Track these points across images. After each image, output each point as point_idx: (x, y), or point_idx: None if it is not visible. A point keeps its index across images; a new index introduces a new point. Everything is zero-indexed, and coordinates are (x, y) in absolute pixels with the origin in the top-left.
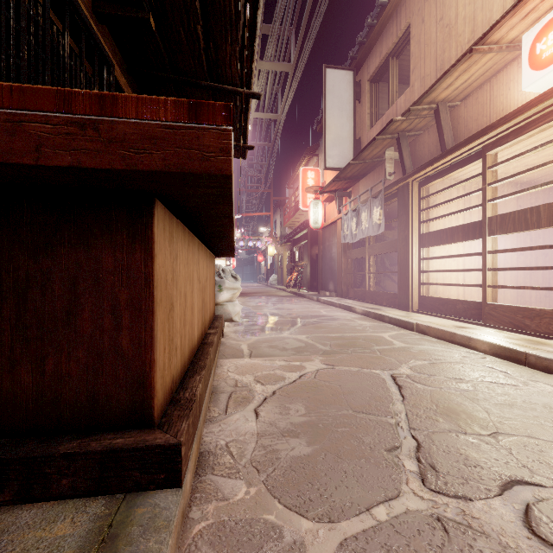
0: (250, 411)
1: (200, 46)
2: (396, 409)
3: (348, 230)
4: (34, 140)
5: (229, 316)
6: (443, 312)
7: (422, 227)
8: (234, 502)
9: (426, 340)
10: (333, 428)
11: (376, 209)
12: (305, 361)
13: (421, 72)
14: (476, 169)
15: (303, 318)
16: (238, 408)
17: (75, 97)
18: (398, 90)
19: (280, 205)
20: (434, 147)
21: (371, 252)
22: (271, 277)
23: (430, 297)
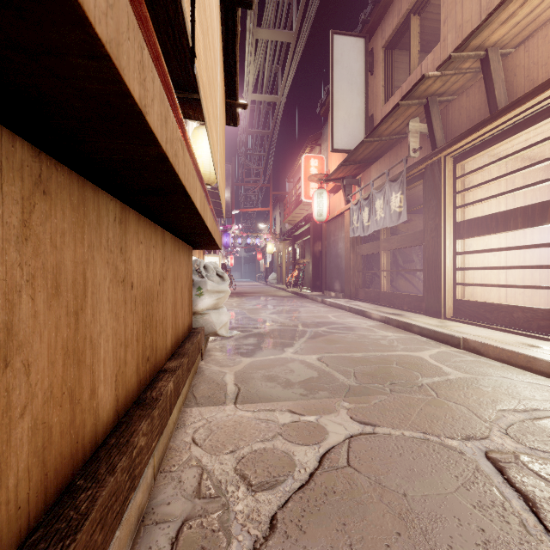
0: None
1: None
2: None
3: (358, 221)
4: None
5: (212, 329)
6: (492, 321)
7: (458, 214)
8: None
9: (486, 364)
10: None
11: (395, 195)
12: (323, 413)
13: (457, 19)
14: (529, 140)
15: (309, 326)
16: None
17: None
18: (417, 59)
19: (279, 200)
20: (475, 111)
21: (388, 247)
22: (270, 276)
23: (471, 301)
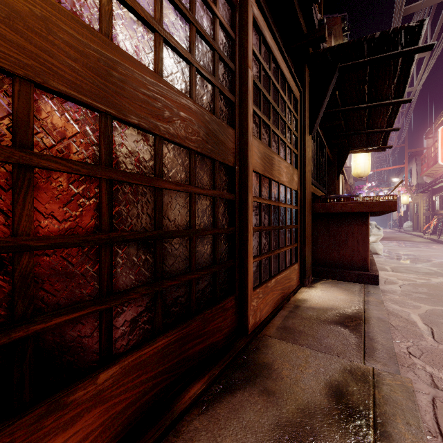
0: (396, 286)
1: (364, 122)
2: None
3: None
4: (350, 207)
5: (374, 251)
6: None
7: None
8: (394, 297)
9: None
10: (441, 295)
11: None
12: (432, 278)
13: None
14: None
15: (438, 259)
16: (390, 284)
17: (358, 198)
18: None
19: (415, 155)
20: None
21: None
22: (405, 224)
23: None
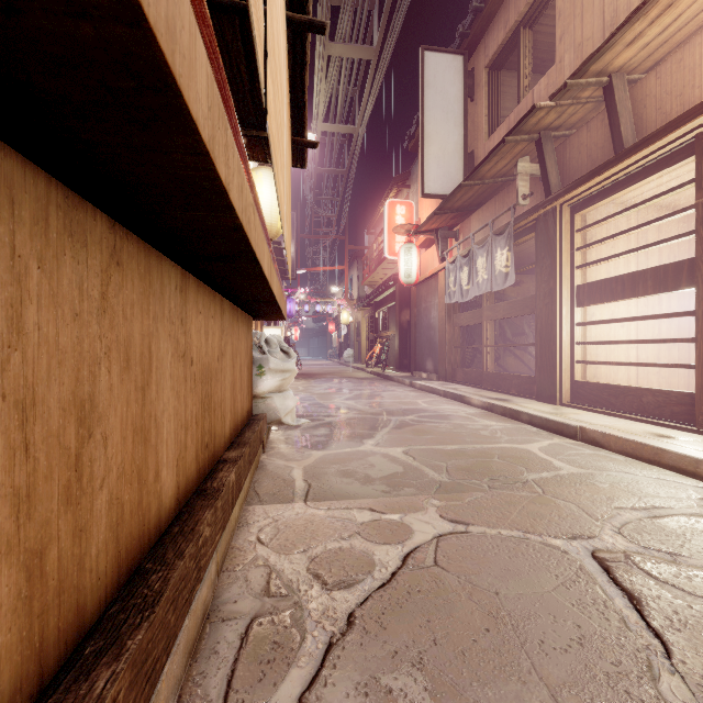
0: None
1: None
2: (671, 697)
3: (456, 284)
4: None
5: (276, 416)
6: (617, 407)
7: (577, 275)
8: None
9: (607, 458)
10: None
11: (500, 251)
12: (409, 512)
13: (575, 36)
14: (663, 185)
15: (394, 414)
16: (258, 692)
17: None
18: (529, 82)
19: (357, 256)
20: (598, 150)
21: (492, 316)
22: (346, 353)
23: (593, 383)
